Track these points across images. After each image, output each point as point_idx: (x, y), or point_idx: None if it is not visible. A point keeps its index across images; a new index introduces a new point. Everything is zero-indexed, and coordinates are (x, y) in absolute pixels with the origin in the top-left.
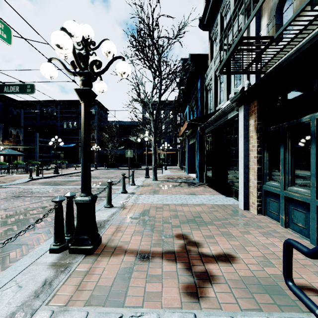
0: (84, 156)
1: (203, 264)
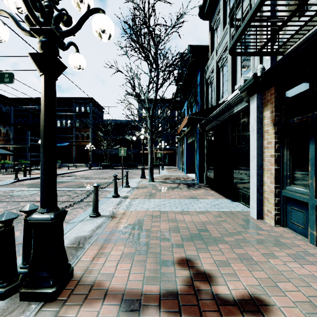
0: (45, 154)
1: None
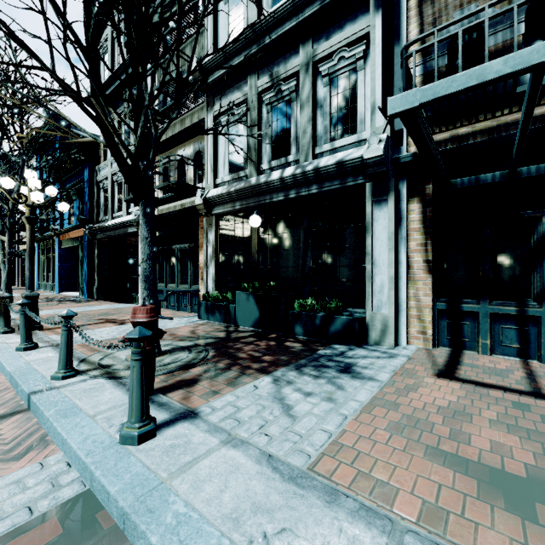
0: (32, 264)
1: (122, 321)
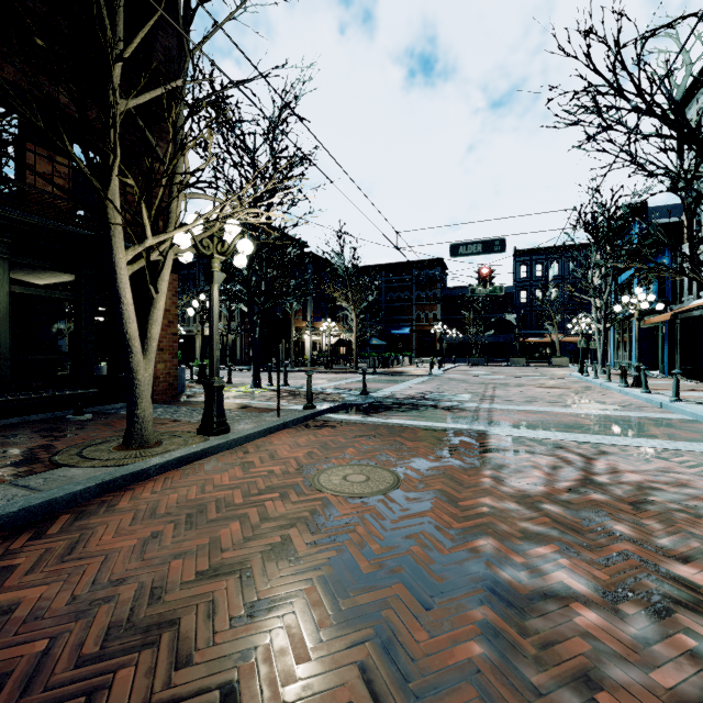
0: (639, 347)
1: None
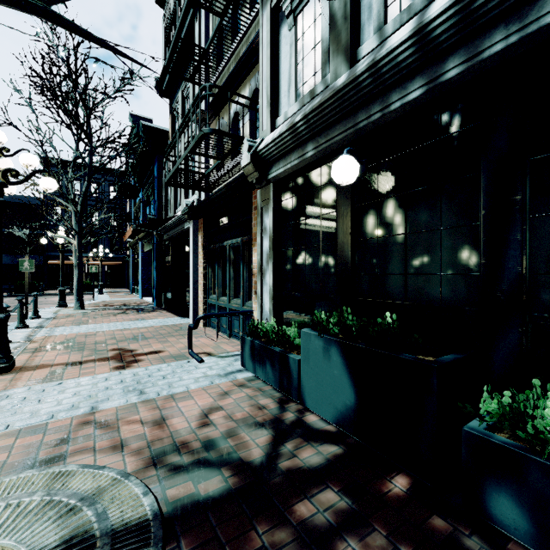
0: None
1: (134, 357)
